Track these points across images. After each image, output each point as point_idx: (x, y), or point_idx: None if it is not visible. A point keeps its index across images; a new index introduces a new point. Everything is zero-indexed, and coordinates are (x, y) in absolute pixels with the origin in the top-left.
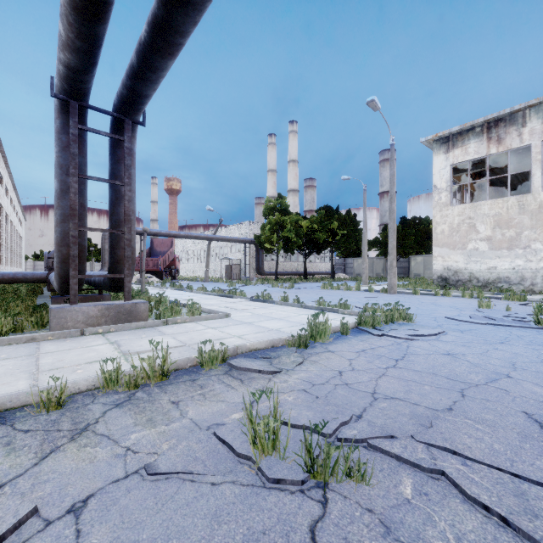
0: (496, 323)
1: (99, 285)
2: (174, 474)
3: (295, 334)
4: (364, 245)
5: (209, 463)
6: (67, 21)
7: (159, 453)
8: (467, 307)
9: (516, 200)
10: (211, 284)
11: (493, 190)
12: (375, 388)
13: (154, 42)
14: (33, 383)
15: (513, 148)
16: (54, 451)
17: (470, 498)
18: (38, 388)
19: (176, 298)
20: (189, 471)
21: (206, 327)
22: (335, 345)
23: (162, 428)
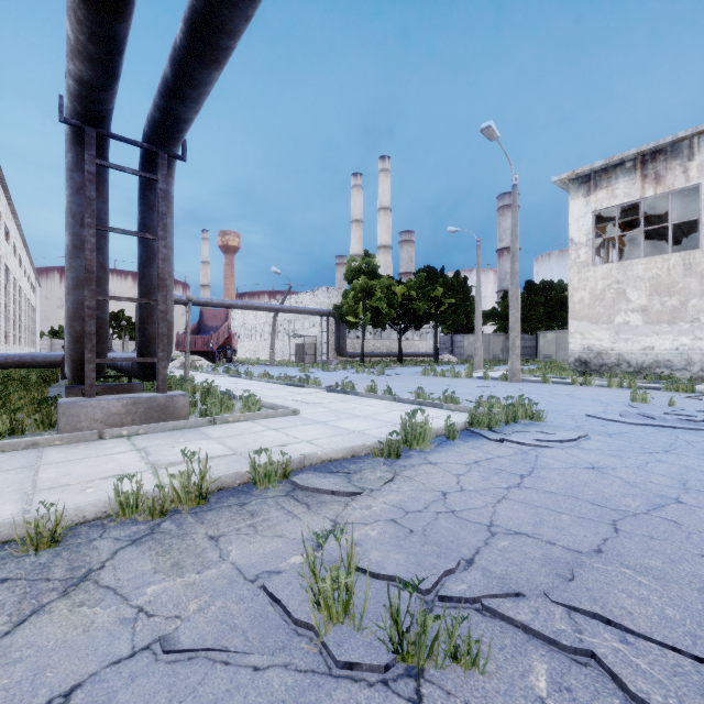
0: (657, 424)
1: (127, 371)
2: (201, 652)
3: (384, 439)
4: (477, 318)
5: (252, 635)
6: (75, 18)
7: (183, 617)
8: (615, 401)
9: (680, 258)
10: (277, 369)
11: (648, 245)
12: (492, 517)
13: (193, 46)
14: (25, 507)
15: (676, 189)
16: (36, 613)
17: (635, 698)
18: (24, 518)
19: (230, 387)
20: (223, 647)
21: (266, 427)
22: (438, 454)
23: (192, 578)
